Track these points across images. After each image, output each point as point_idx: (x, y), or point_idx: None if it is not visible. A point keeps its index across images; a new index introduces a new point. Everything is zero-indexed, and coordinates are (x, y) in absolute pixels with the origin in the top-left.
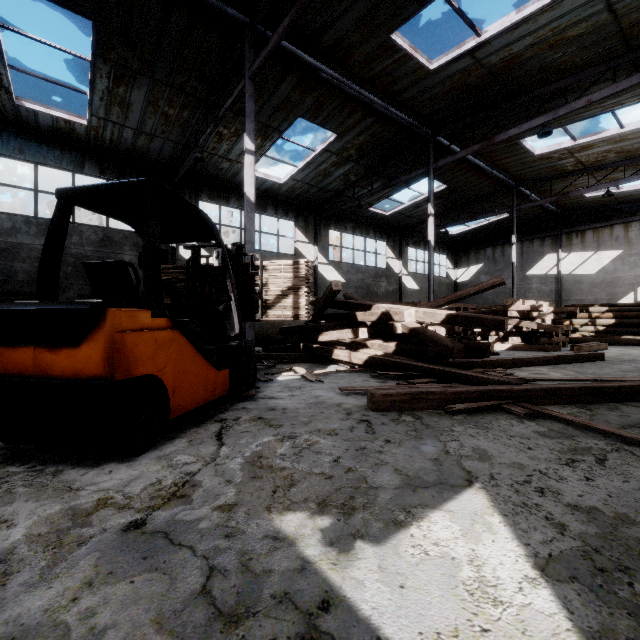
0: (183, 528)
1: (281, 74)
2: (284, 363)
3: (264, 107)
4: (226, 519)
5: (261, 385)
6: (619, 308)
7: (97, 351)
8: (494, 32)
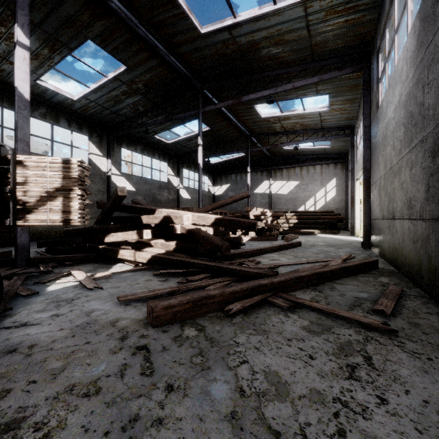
0: None
1: None
2: (66, 265)
3: (49, 17)
4: None
5: (18, 302)
6: (299, 214)
7: None
8: (245, 18)
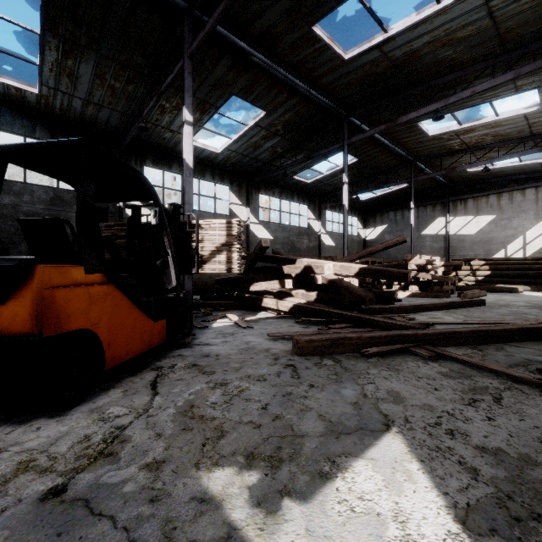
0: (106, 493)
1: (217, 56)
2: (219, 310)
3: (202, 85)
4: (152, 480)
5: (197, 332)
6: (494, 262)
7: (24, 308)
8: (398, 30)
